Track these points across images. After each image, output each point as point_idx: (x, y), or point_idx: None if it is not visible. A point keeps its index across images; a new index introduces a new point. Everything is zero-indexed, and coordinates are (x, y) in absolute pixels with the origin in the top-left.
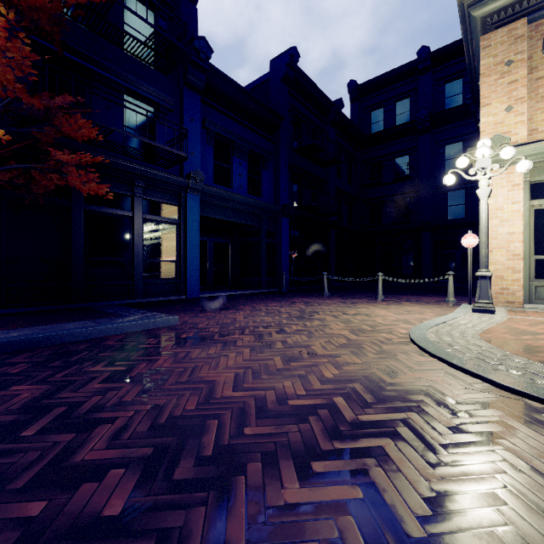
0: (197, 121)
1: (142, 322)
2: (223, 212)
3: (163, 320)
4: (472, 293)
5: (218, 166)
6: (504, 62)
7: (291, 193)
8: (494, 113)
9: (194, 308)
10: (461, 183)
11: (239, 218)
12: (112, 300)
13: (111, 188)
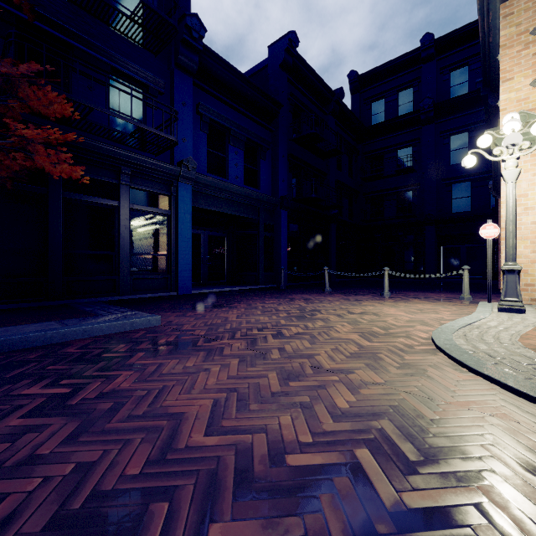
0: (190, 106)
1: (116, 323)
2: (218, 204)
3: (143, 321)
4: (481, 289)
5: (213, 154)
6: (529, 31)
7: (290, 185)
8: (517, 88)
9: (184, 305)
10: (467, 174)
11: (235, 209)
12: (95, 297)
13: (94, 175)
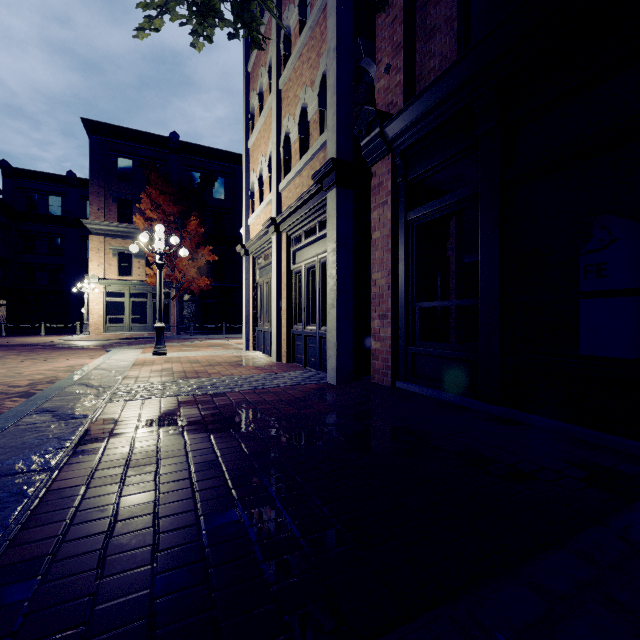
0: None
1: None
2: None
3: None
4: None
5: None
6: (98, 248)
7: None
8: (94, 265)
9: None
10: None
11: None
12: None
13: None
